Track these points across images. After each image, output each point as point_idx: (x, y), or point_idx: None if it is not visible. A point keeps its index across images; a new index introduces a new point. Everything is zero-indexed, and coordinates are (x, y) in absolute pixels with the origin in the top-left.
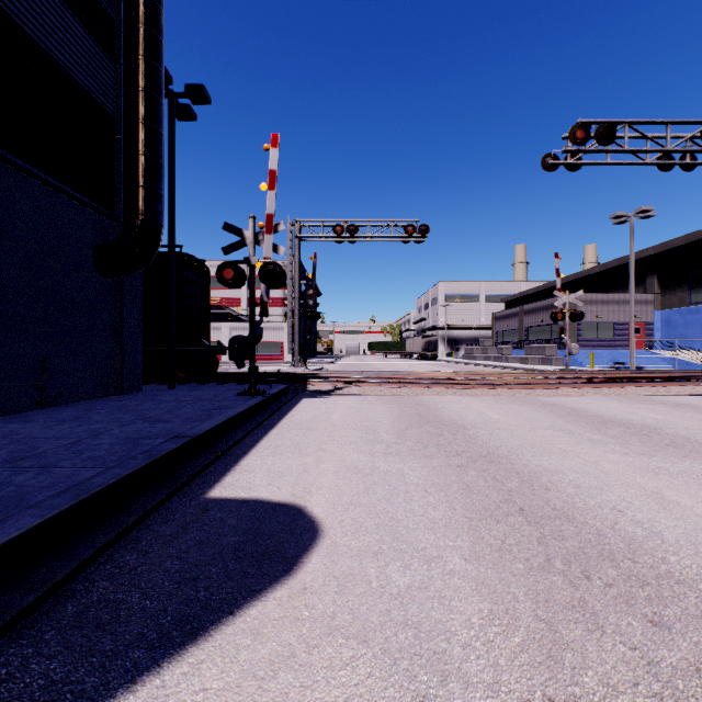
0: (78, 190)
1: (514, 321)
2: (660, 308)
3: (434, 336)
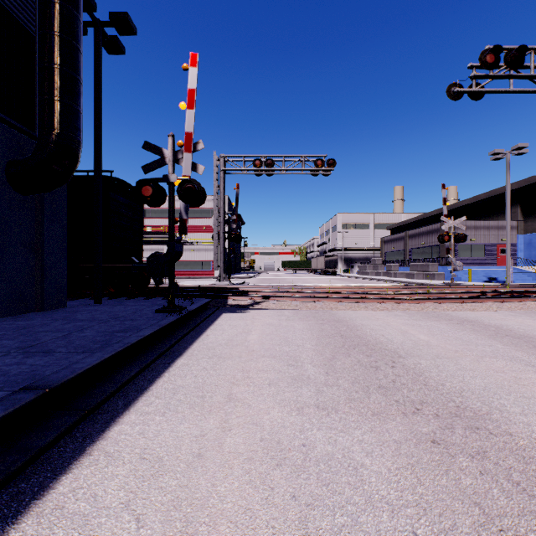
0: None
1: (400, 244)
2: (523, 233)
3: (334, 256)
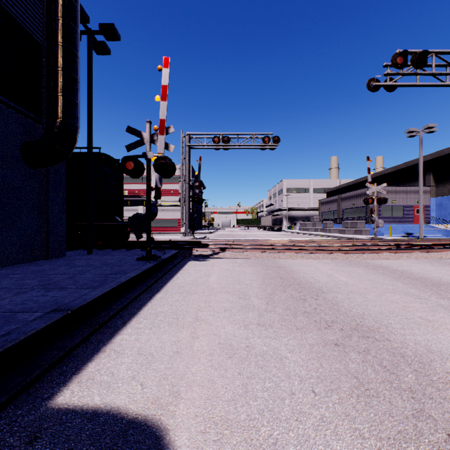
0: (6, 96)
1: (334, 205)
2: (435, 196)
3: (280, 215)
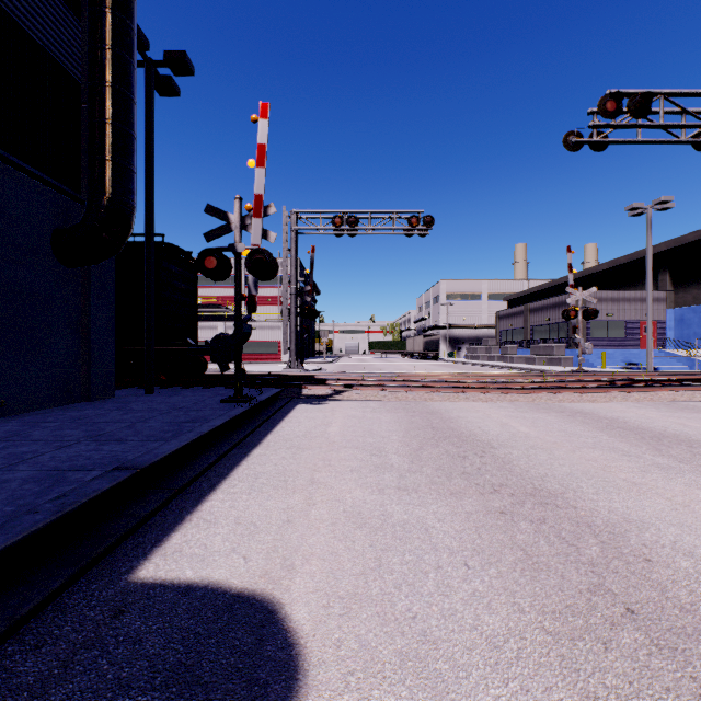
0: (31, 162)
1: (519, 320)
2: (673, 306)
3: (436, 335)
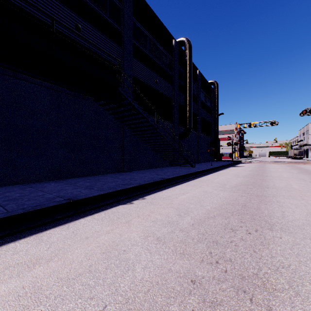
0: (209, 135)
1: None
2: None
3: (301, 149)
